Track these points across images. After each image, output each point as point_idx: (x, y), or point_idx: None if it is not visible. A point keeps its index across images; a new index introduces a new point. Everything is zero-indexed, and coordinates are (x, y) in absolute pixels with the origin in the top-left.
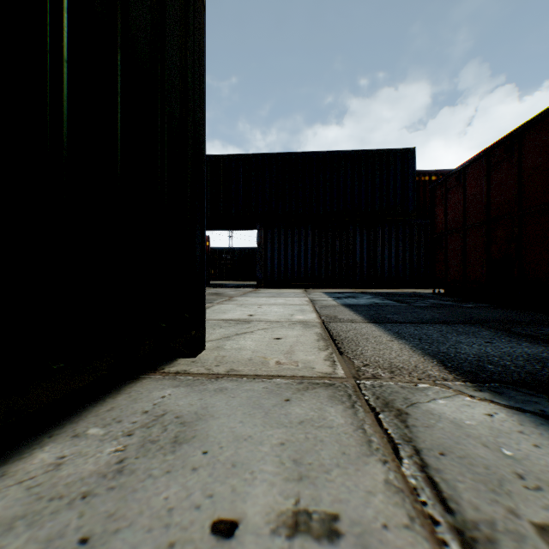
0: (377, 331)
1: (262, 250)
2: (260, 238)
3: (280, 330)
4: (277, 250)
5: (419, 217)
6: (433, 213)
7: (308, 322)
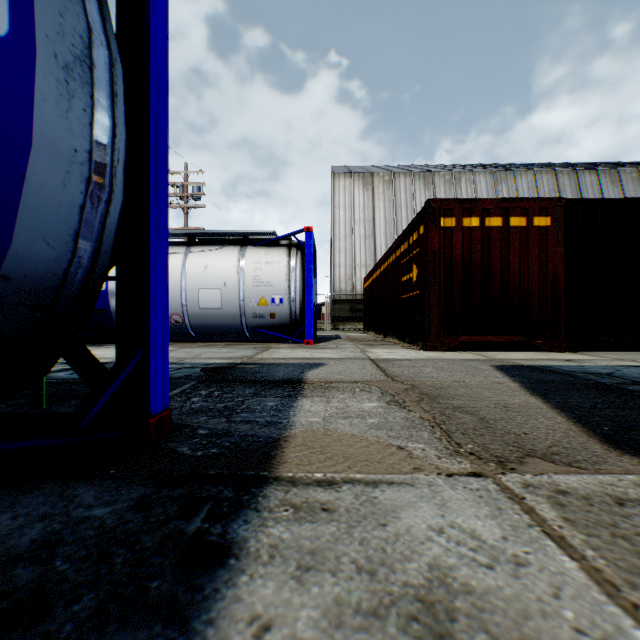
0: None
1: None
2: None
3: None
4: None
5: None
6: None
7: None
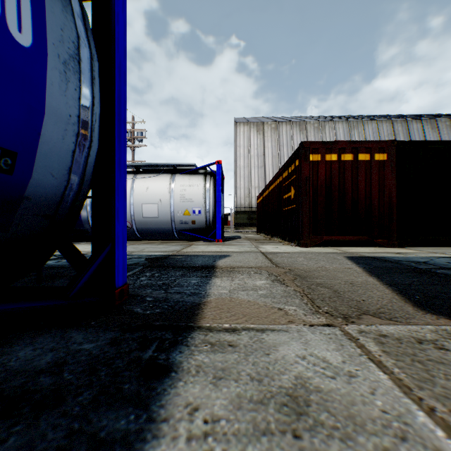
0: None
1: None
2: None
3: None
4: None
5: None
6: None
7: None
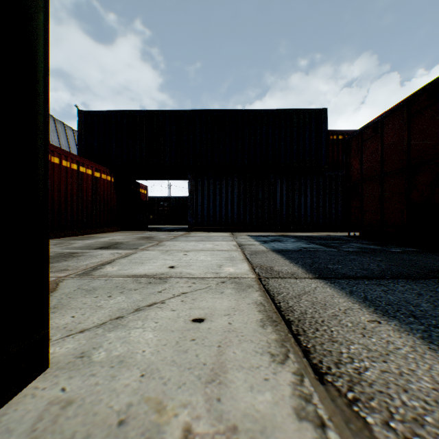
0: (337, 296)
1: (193, 197)
2: (191, 186)
3: (204, 297)
4: (207, 197)
5: (329, 170)
6: (348, 163)
7: (241, 279)
